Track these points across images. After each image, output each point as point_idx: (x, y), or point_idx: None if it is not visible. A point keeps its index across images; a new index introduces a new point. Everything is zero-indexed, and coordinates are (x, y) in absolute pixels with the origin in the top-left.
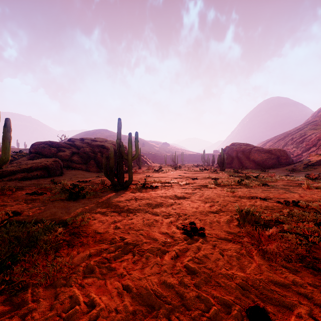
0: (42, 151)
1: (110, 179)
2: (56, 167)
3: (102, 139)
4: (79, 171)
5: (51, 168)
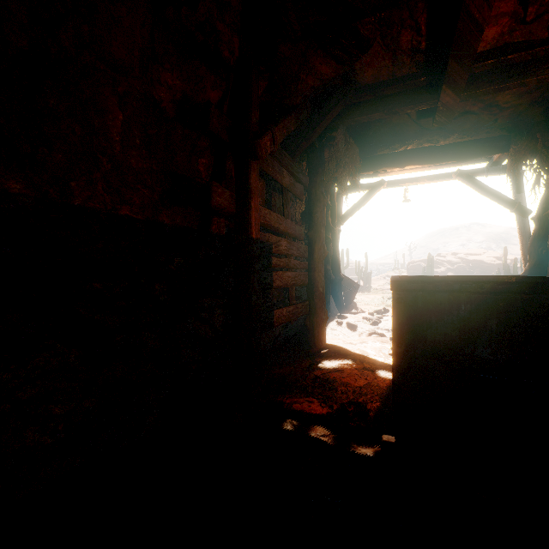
0: (419, 269)
1: None
2: None
3: (478, 250)
4: None
5: None
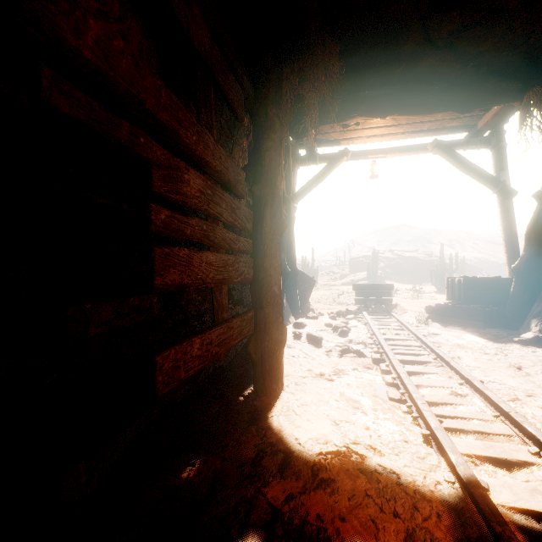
0: (361, 265)
1: (435, 286)
2: (381, 278)
3: (411, 248)
4: (396, 282)
5: (379, 278)
